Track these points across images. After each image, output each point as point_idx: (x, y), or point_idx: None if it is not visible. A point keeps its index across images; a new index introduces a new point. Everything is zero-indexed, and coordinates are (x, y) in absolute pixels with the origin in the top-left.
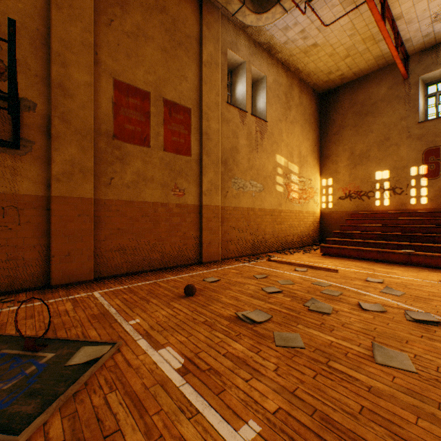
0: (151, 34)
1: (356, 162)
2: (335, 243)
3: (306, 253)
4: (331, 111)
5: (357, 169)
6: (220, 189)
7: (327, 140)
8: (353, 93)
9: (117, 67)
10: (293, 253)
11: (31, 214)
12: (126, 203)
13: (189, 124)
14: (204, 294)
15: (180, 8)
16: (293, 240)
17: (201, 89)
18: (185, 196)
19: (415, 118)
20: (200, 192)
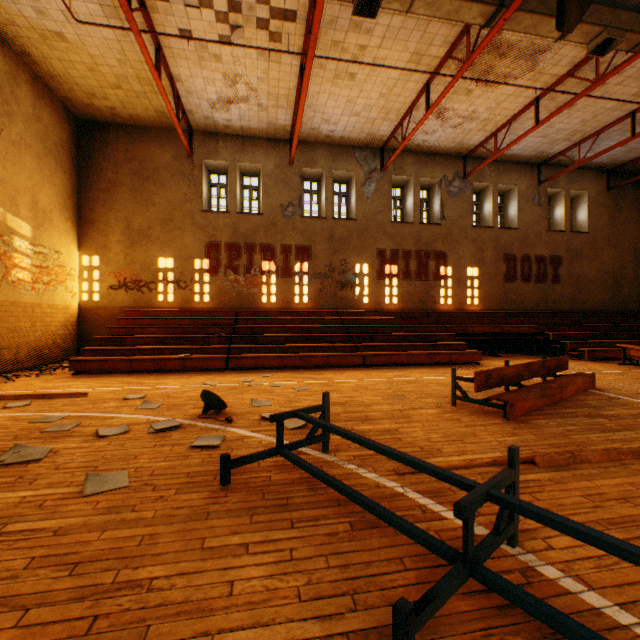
0: None
1: (135, 240)
2: (98, 354)
3: (45, 375)
4: (98, 154)
5: (136, 250)
6: None
7: (92, 197)
8: (132, 143)
9: None
10: (16, 378)
11: None
12: None
13: None
14: None
15: None
16: (21, 356)
17: None
18: None
19: (199, 204)
20: None
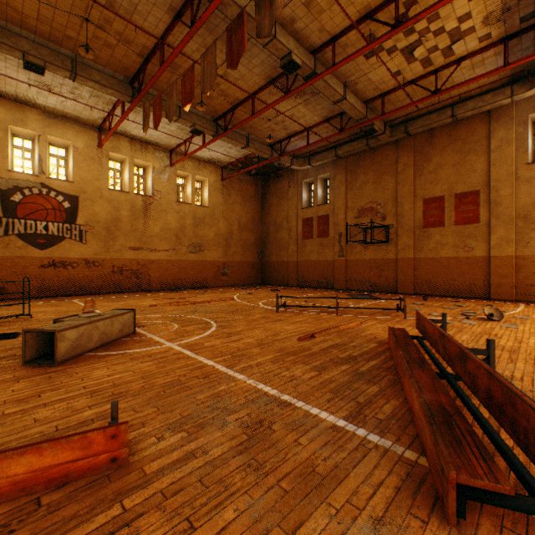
0: (445, 162)
1: None
2: None
3: None
4: None
5: None
6: (513, 242)
7: None
8: None
9: (424, 192)
10: None
11: (391, 265)
12: (429, 259)
13: (476, 201)
14: (430, 301)
15: (468, 128)
16: None
17: (489, 171)
18: (472, 251)
19: None
20: (489, 247)
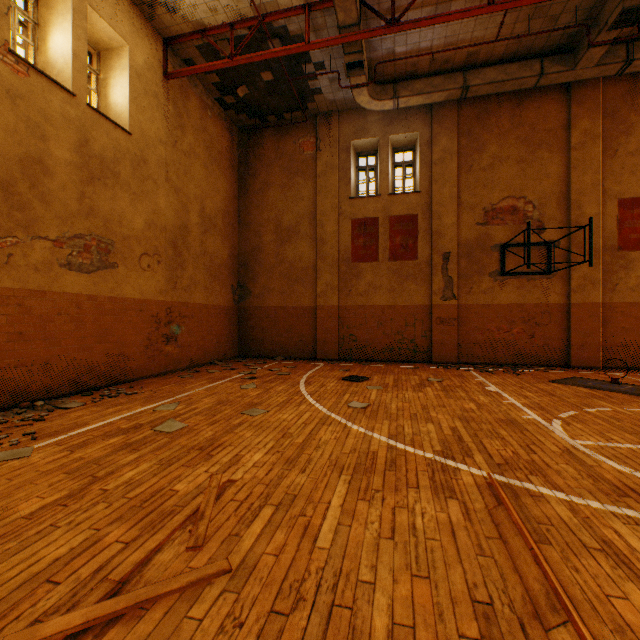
0: None
1: None
2: None
3: None
4: None
5: None
6: None
7: None
8: None
9: (620, 188)
10: None
11: (555, 316)
12: (629, 305)
13: None
14: None
15: None
16: None
17: None
18: None
19: None
20: None
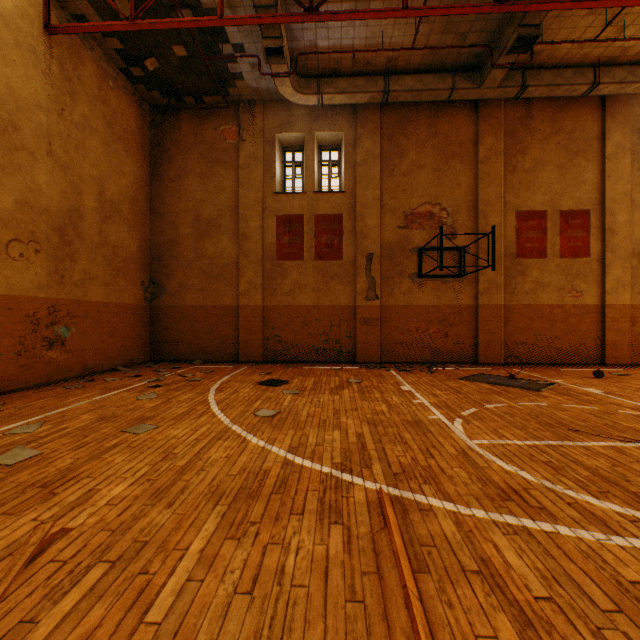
0: (546, 160)
1: None
2: None
3: None
4: None
5: None
6: (629, 286)
7: None
8: None
9: (518, 201)
10: None
11: (466, 317)
12: (525, 307)
13: (587, 226)
14: (612, 379)
15: (576, 118)
16: None
17: (602, 186)
18: (582, 296)
19: None
20: (601, 291)
